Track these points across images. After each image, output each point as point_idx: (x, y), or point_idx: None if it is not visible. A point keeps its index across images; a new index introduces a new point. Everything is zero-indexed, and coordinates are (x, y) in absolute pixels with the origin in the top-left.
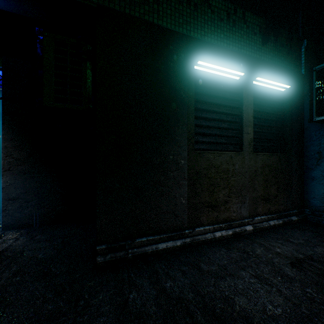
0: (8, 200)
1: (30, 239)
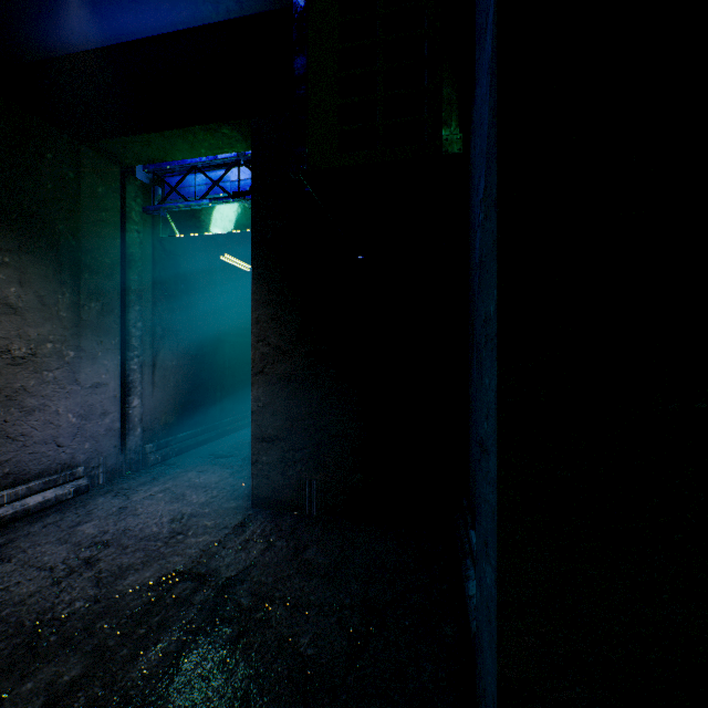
0: (261, 440)
1: (293, 555)
